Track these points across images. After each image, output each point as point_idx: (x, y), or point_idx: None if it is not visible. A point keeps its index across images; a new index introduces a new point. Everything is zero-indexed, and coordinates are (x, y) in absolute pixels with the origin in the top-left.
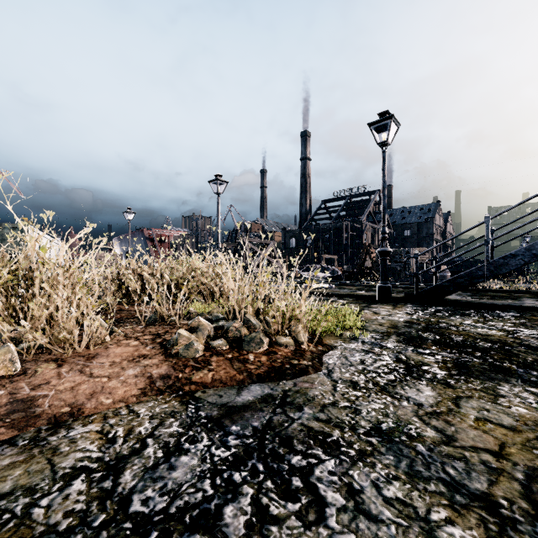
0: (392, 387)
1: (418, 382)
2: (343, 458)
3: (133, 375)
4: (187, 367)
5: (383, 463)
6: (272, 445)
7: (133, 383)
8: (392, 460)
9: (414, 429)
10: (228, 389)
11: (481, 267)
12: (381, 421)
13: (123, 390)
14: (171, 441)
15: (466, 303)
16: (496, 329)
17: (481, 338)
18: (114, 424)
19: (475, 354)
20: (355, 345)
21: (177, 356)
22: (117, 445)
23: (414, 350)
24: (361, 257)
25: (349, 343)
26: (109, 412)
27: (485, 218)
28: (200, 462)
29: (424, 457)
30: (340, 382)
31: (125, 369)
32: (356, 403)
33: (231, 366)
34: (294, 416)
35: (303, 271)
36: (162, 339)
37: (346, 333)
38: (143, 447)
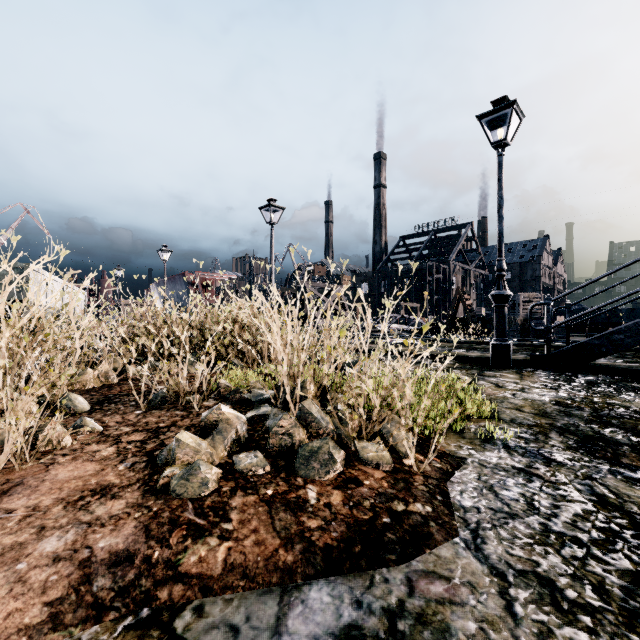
0: None
1: None
2: None
3: (50, 555)
4: (177, 529)
5: None
6: None
7: (37, 586)
8: None
9: None
10: (256, 601)
11: None
12: None
13: (5, 611)
14: None
15: (628, 371)
16: None
17: None
18: None
19: None
20: (495, 455)
21: (166, 493)
22: None
23: (614, 470)
24: (452, 305)
25: (483, 450)
26: None
27: None
28: None
29: None
30: (513, 577)
31: (44, 534)
32: None
33: (270, 521)
34: None
35: (378, 322)
36: (158, 442)
37: (469, 426)
38: None
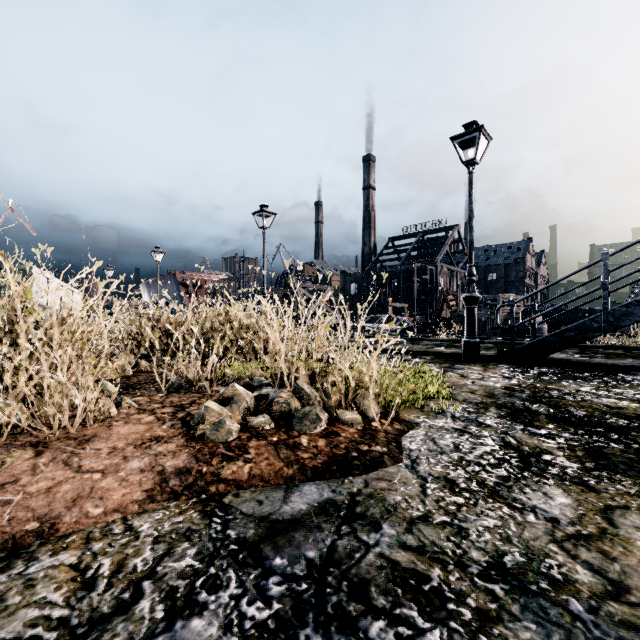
0: (506, 490)
1: (542, 482)
2: (453, 626)
3: (137, 469)
4: (215, 457)
5: (522, 639)
6: (338, 596)
7: (136, 482)
8: (534, 631)
9: (557, 566)
10: (271, 491)
11: (596, 318)
12: (501, 551)
13: (121, 493)
14: (180, 587)
15: (577, 364)
16: (627, 400)
17: (611, 412)
18: (99, 551)
19: (610, 436)
20: (443, 421)
21: (203, 440)
22: (95, 594)
23: (525, 429)
24: (437, 306)
25: (434, 418)
26: (96, 529)
27: (602, 254)
28: (222, 632)
29: (586, 627)
30: (431, 479)
31: (128, 459)
32: (459, 516)
33: (276, 454)
34: (369, 540)
35: (367, 322)
36: (186, 413)
37: (429, 404)
38: (135, 598)
